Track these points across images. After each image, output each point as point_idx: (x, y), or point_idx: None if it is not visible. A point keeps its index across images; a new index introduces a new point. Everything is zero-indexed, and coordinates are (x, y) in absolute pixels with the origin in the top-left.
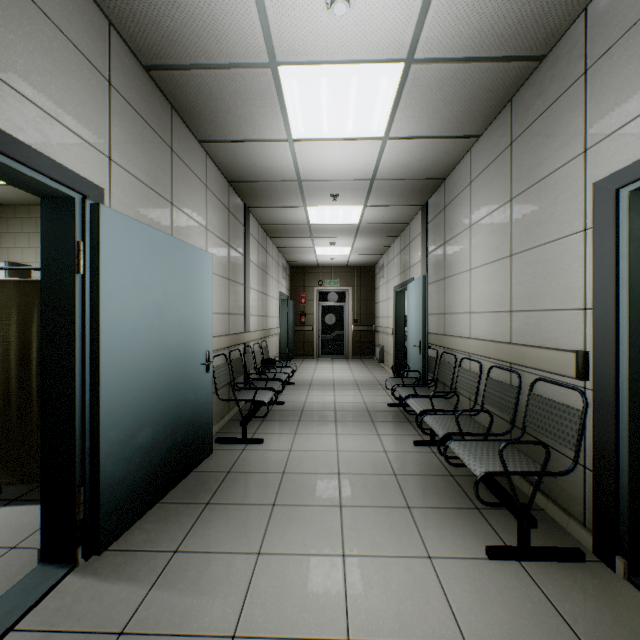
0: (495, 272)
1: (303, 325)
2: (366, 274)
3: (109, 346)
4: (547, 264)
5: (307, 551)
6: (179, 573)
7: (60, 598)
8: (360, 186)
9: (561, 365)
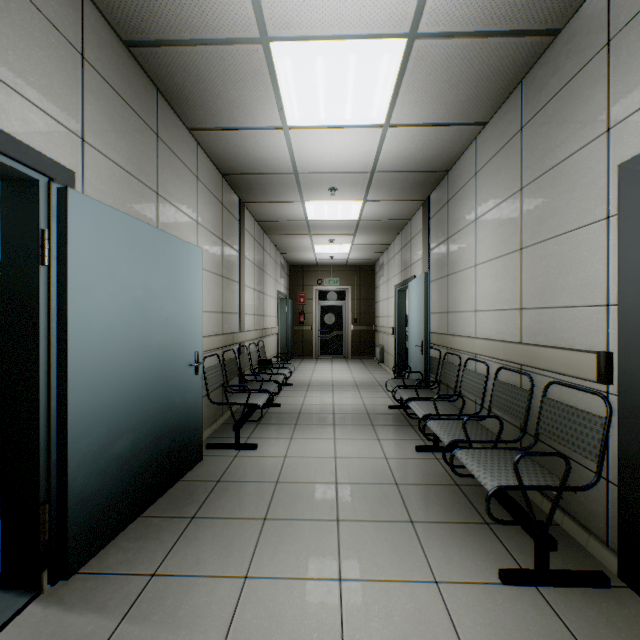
0: (503, 267)
1: (302, 325)
2: (366, 273)
3: (79, 346)
4: (563, 257)
5: (300, 574)
6: (155, 602)
7: (17, 633)
8: (359, 179)
9: (580, 367)
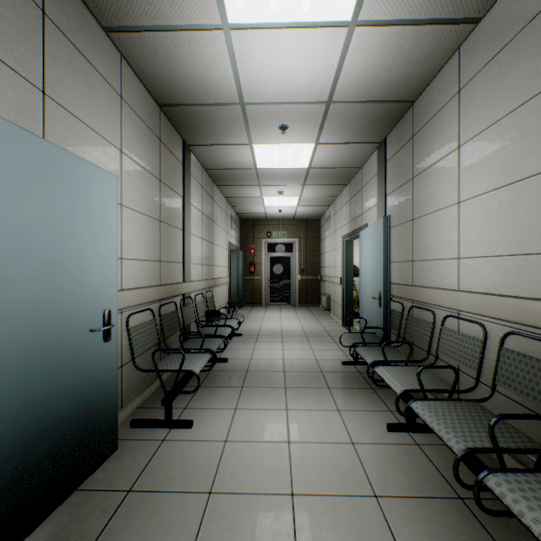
0: (513, 198)
1: (252, 274)
2: (312, 226)
3: None
4: None
5: None
6: None
7: None
8: (313, 113)
9: None
